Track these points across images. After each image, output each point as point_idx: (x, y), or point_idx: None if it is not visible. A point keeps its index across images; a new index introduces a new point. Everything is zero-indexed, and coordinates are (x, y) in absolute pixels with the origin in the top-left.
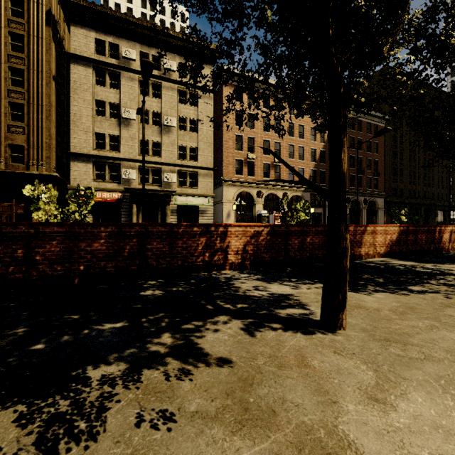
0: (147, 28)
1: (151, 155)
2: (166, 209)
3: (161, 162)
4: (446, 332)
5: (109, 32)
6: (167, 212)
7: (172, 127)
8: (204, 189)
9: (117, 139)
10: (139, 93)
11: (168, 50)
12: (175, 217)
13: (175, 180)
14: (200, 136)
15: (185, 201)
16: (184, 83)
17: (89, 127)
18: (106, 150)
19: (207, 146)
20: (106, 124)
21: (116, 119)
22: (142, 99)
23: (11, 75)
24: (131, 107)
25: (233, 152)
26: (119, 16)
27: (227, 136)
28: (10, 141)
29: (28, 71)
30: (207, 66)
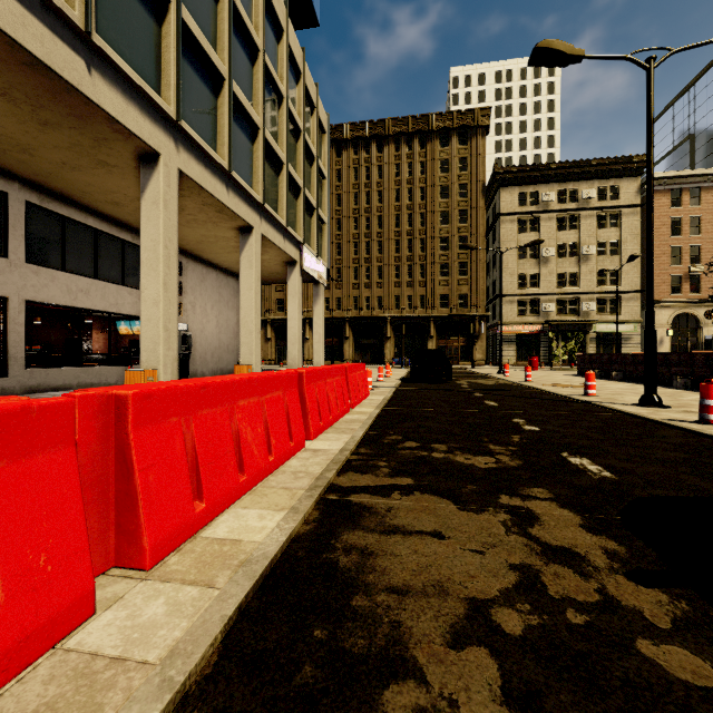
0: (566, 167)
1: (568, 286)
2: (586, 338)
3: (580, 292)
4: None
5: (530, 183)
6: (587, 341)
7: (590, 255)
8: (628, 314)
9: (536, 277)
10: (556, 229)
11: (586, 179)
12: (593, 346)
13: (594, 308)
14: (622, 258)
15: (604, 329)
16: (604, 207)
17: (513, 271)
18: (527, 288)
19: (632, 266)
20: (527, 265)
21: (535, 259)
22: (559, 234)
23: (459, 242)
24: (549, 245)
25: (667, 268)
26: (540, 168)
27: (658, 252)
28: (459, 292)
29: (470, 236)
30: (631, 180)
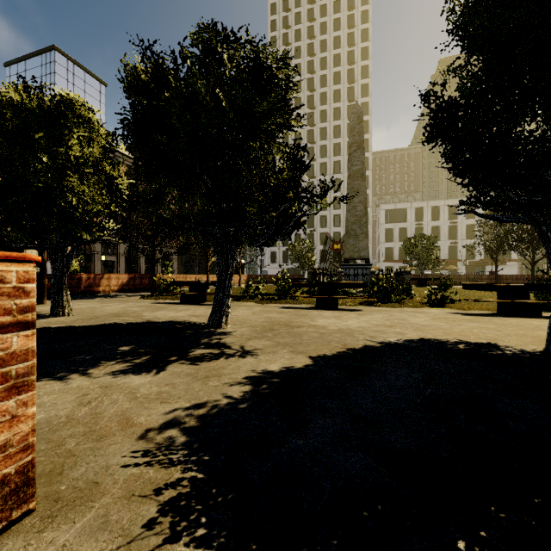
0: None
1: None
2: None
3: None
4: (78, 302)
5: None
6: None
7: None
8: None
9: None
10: None
11: None
12: None
13: None
14: None
15: None
16: None
17: None
18: None
19: None
20: None
21: None
22: None
23: None
24: None
25: None
26: None
27: None
28: None
29: None
30: None
